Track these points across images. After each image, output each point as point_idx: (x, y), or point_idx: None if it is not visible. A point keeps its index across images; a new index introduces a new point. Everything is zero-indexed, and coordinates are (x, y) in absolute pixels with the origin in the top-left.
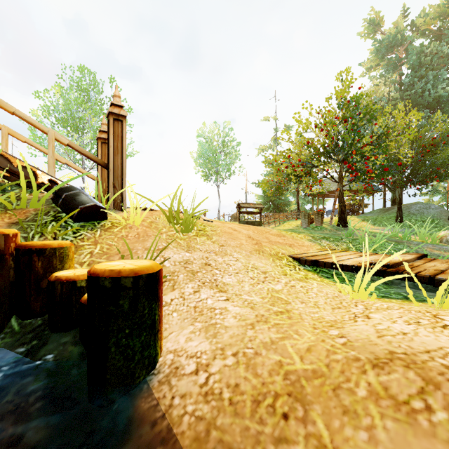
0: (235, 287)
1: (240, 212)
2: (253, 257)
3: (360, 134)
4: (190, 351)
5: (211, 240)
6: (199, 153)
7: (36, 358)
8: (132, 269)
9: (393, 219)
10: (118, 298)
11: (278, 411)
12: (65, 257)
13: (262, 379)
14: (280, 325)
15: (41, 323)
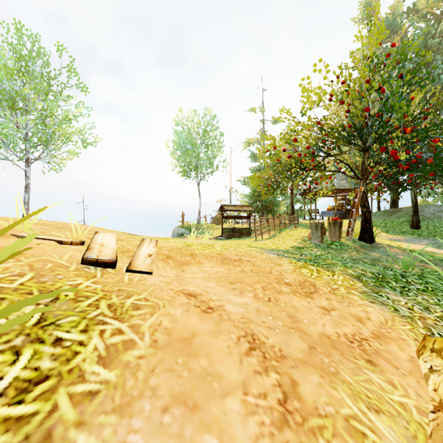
0: None
1: (223, 217)
2: None
3: (388, 113)
4: None
5: None
6: (176, 144)
7: None
8: None
9: (406, 225)
10: None
11: None
12: None
13: None
14: None
15: None
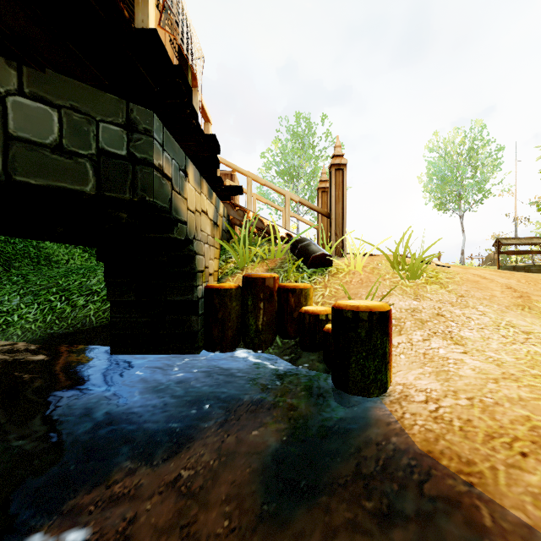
0: (476, 342)
1: (500, 253)
2: (510, 313)
3: None
4: (419, 386)
5: (446, 289)
6: (430, 175)
7: (296, 365)
8: (367, 306)
9: None
10: (357, 327)
11: (515, 449)
12: (307, 296)
13: (500, 424)
14: (536, 387)
15: (294, 344)
